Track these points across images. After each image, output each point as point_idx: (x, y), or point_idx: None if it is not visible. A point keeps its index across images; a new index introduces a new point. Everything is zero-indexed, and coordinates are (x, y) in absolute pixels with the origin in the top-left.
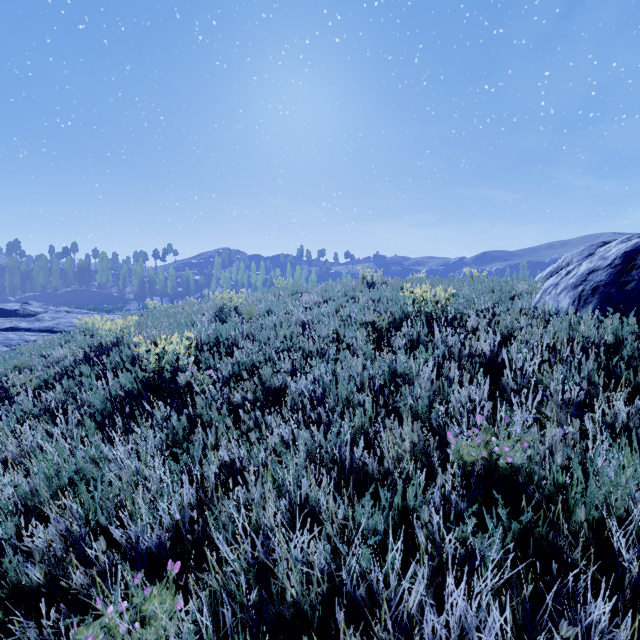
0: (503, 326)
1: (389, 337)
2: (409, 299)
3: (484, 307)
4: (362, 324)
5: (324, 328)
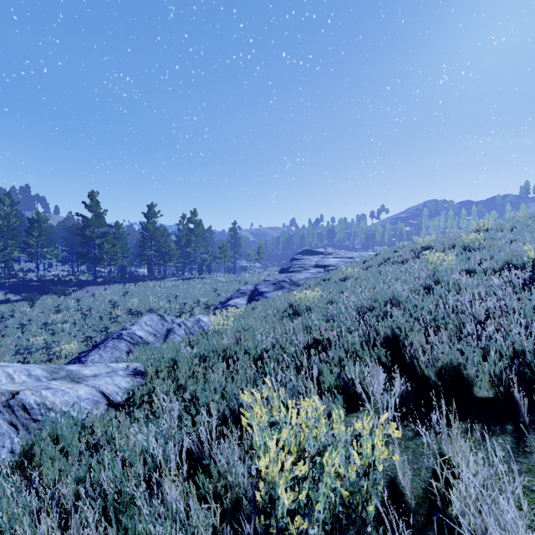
0: None
1: None
2: None
3: None
4: None
5: None
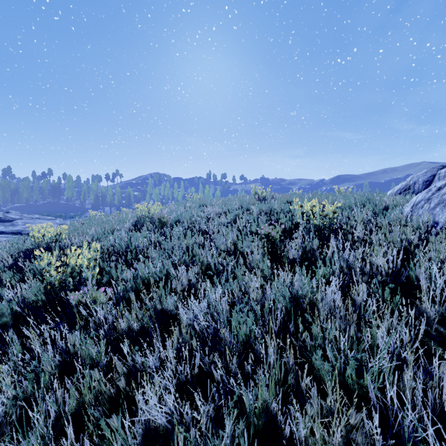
0: (396, 240)
1: (284, 249)
2: (298, 212)
3: (365, 219)
4: (256, 233)
5: (223, 239)
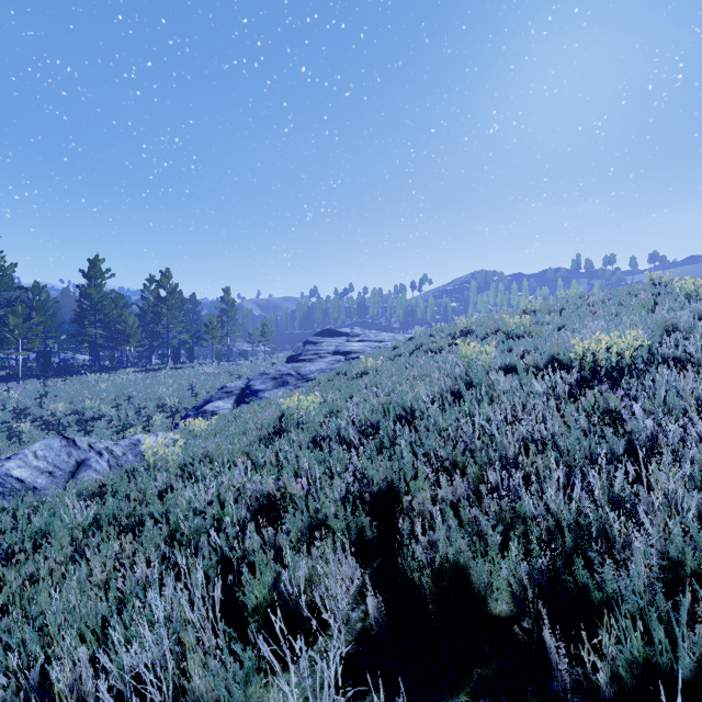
0: None
1: (653, 309)
2: (678, 288)
3: None
4: None
5: (607, 309)
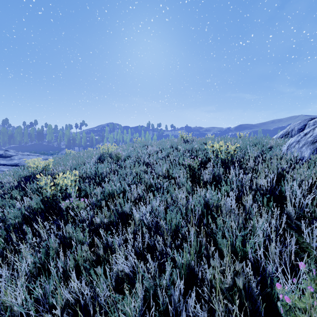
0: (274, 168)
1: (200, 174)
2: (210, 150)
3: (256, 155)
4: (182, 164)
5: (160, 168)
